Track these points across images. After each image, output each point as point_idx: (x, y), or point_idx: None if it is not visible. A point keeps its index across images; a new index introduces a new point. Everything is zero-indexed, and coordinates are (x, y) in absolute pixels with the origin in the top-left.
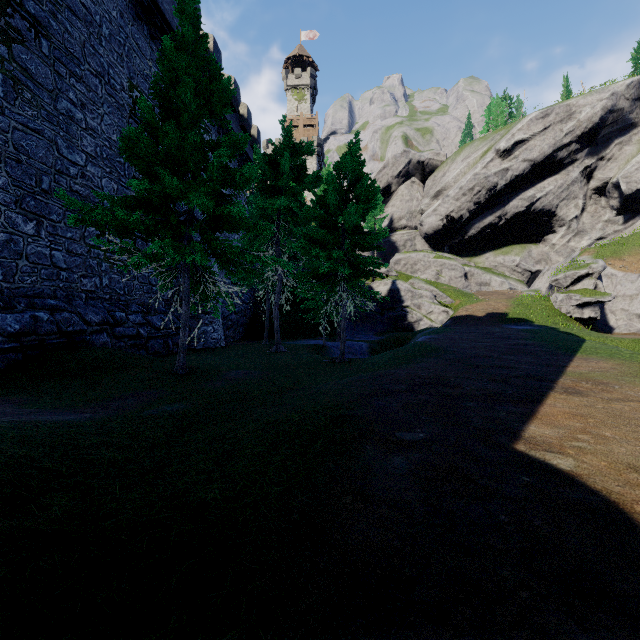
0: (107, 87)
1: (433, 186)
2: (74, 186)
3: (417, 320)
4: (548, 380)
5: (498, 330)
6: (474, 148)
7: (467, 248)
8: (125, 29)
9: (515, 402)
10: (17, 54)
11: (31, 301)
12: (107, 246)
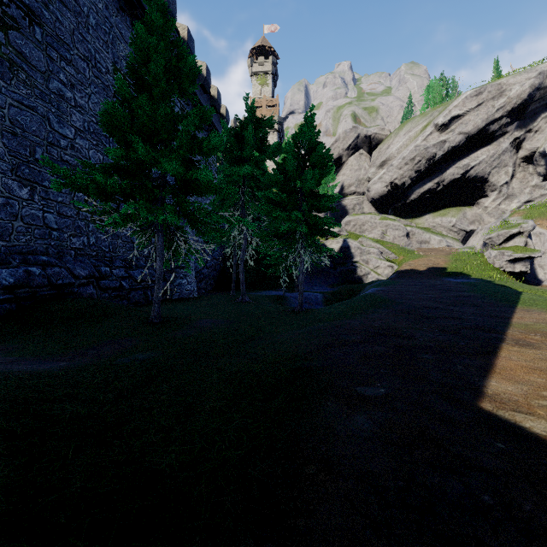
0: (94, 70)
1: (379, 157)
2: (64, 156)
3: (365, 274)
4: (497, 331)
5: (439, 283)
6: (415, 123)
7: (409, 211)
8: (110, 19)
9: (470, 354)
10: (13, 39)
11: (25, 257)
12: (88, 207)
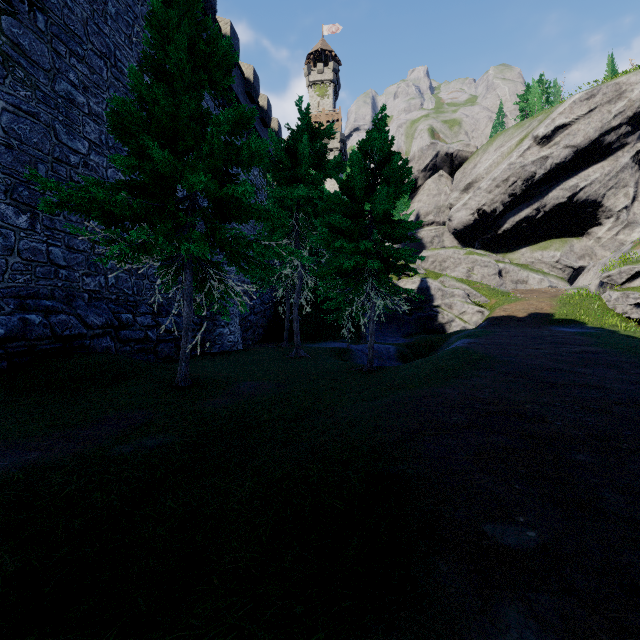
0: (113, 70)
1: (463, 179)
2: (75, 176)
3: (448, 321)
4: None
5: (547, 333)
6: (508, 136)
7: (500, 244)
8: (134, 9)
9: None
10: (7, 27)
11: (22, 302)
12: (88, 235)
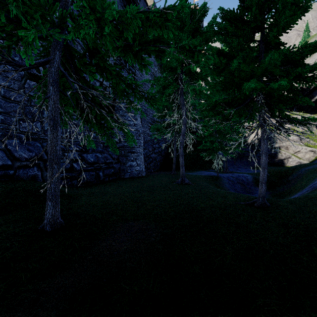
0: None
1: None
2: None
3: (286, 158)
4: None
5: None
6: None
7: (313, 108)
8: None
9: None
10: None
11: None
12: None
